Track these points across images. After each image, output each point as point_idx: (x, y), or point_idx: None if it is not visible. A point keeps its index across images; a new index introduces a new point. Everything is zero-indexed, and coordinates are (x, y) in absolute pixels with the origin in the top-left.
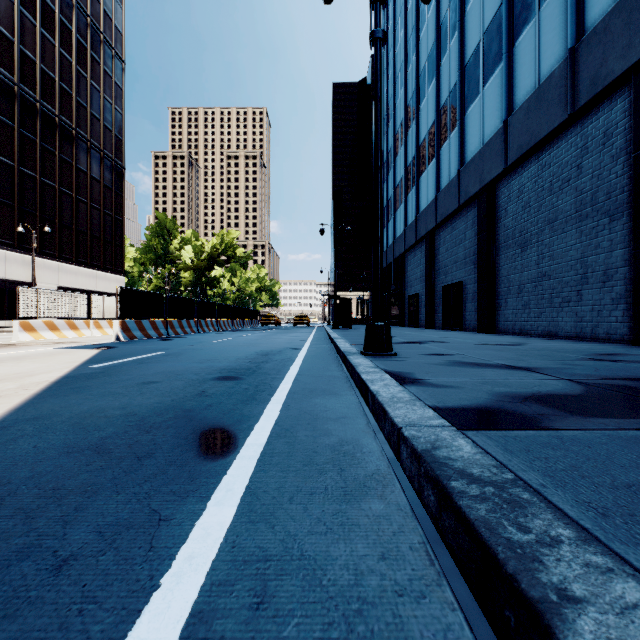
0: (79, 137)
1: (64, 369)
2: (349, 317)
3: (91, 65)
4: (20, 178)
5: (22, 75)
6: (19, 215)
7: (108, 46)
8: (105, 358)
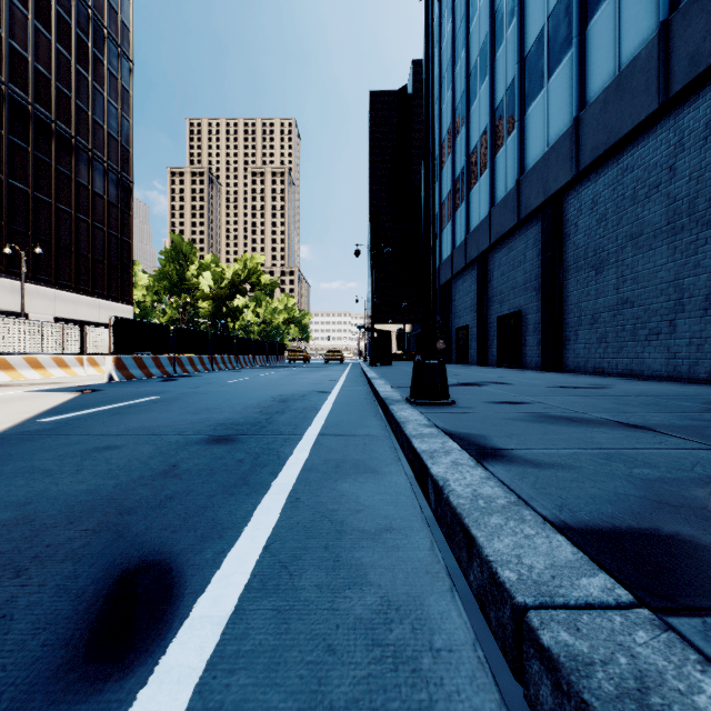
0: (79, 146)
1: (4, 424)
2: (389, 352)
3: (93, 64)
4: (9, 192)
5: (11, 73)
6: (8, 235)
7: (113, 43)
8: (75, 406)
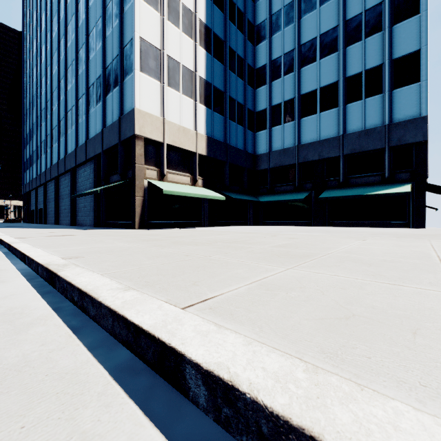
0: None
1: None
2: None
3: None
4: None
5: None
6: None
7: None
8: None
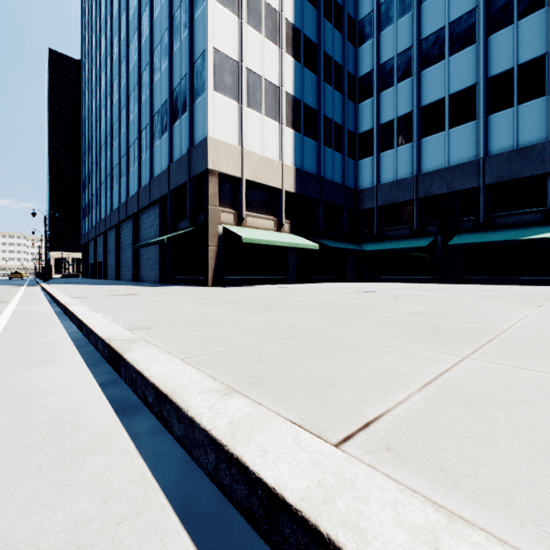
0: None
1: None
2: (51, 274)
3: None
4: None
5: None
6: None
7: None
8: None
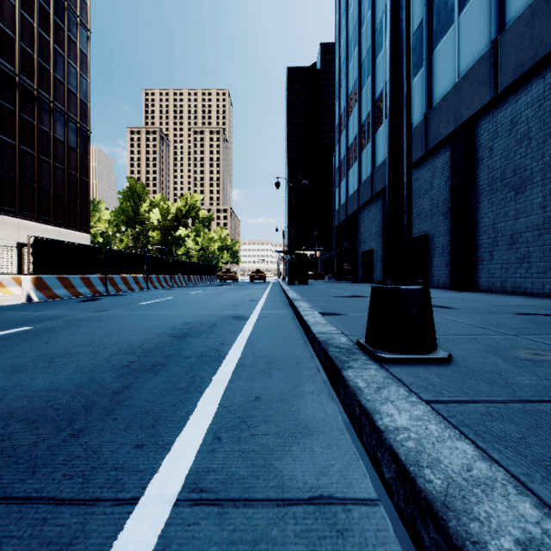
0: (41, 98)
1: None
2: (305, 273)
3: (54, 30)
4: None
5: None
6: None
7: (73, 14)
8: None
